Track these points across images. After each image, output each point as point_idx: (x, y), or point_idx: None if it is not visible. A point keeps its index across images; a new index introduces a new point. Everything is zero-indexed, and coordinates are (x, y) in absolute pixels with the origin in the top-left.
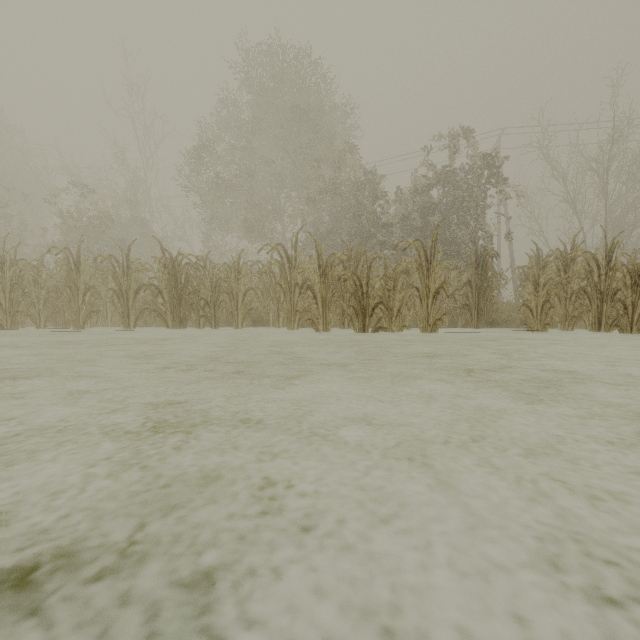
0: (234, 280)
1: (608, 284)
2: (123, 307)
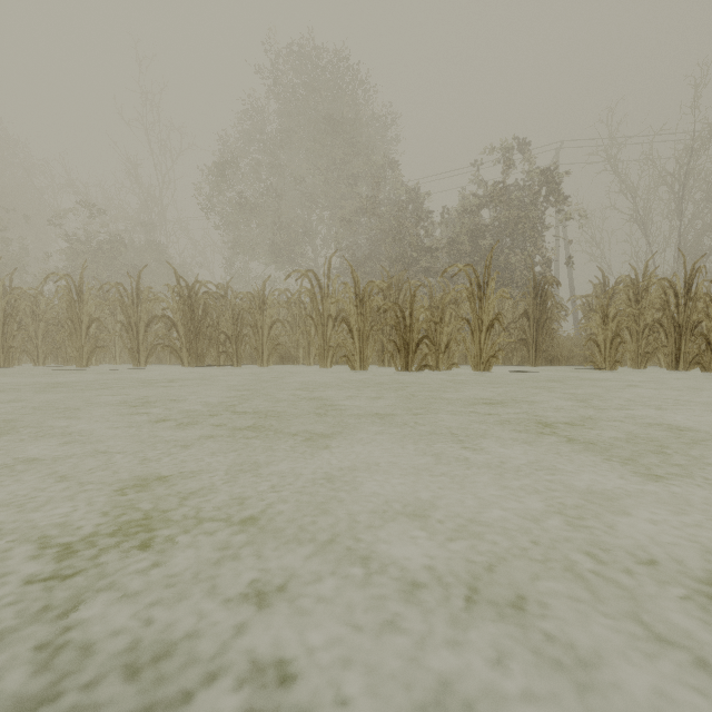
0: (259, 311)
1: (687, 316)
2: (132, 342)
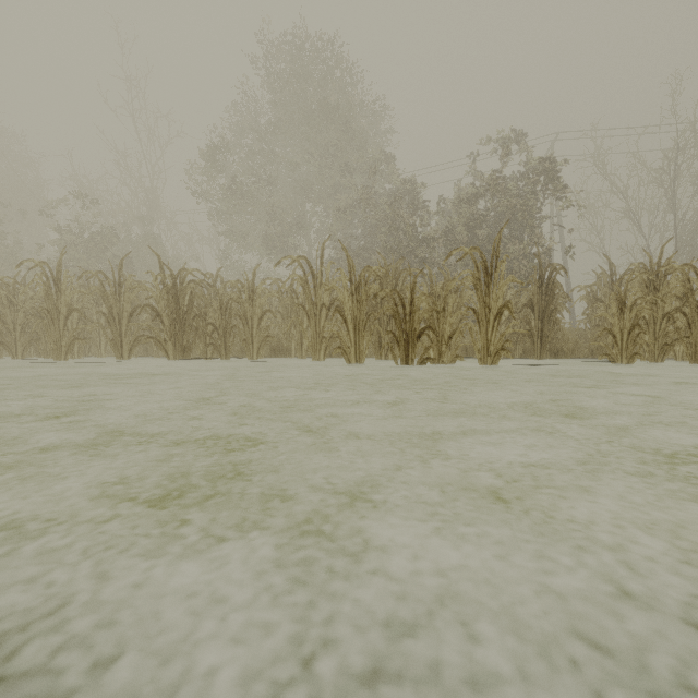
0: (248, 301)
1: None
2: (114, 333)
